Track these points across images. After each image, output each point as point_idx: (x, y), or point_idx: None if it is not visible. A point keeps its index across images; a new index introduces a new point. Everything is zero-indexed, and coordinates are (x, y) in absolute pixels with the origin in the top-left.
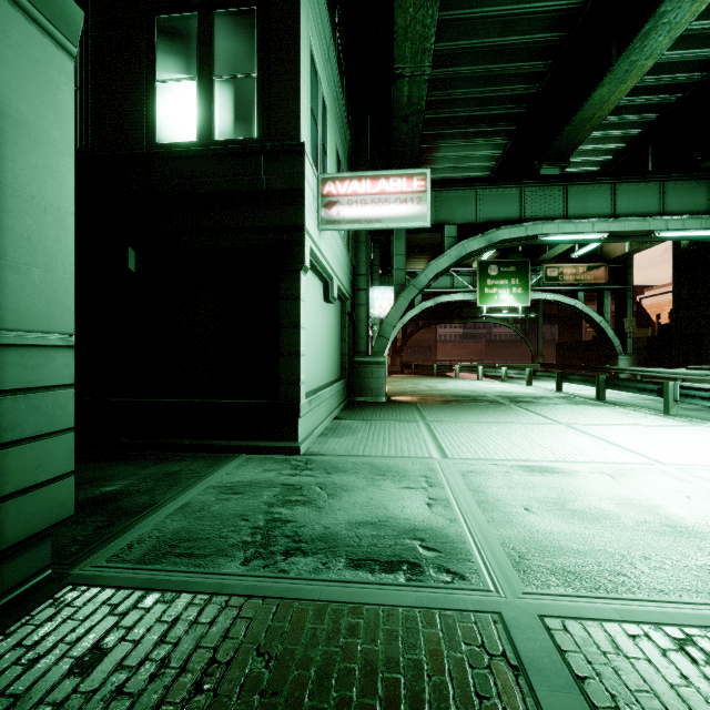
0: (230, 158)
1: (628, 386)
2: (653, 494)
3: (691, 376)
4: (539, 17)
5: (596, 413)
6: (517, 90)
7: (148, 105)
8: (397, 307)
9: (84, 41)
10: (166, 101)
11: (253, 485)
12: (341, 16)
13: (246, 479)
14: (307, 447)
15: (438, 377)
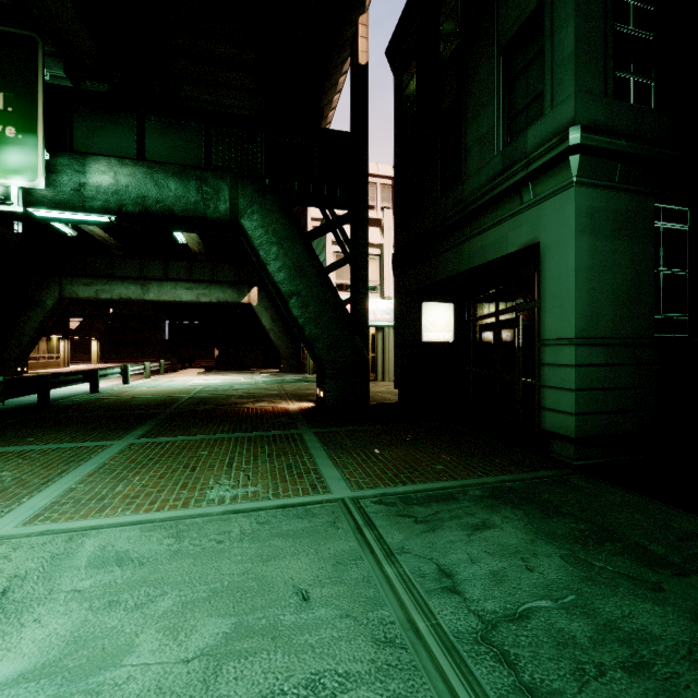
0: None
1: None
2: None
3: None
4: None
5: None
6: None
7: None
8: None
9: None
10: None
11: None
12: None
13: None
14: None
15: None
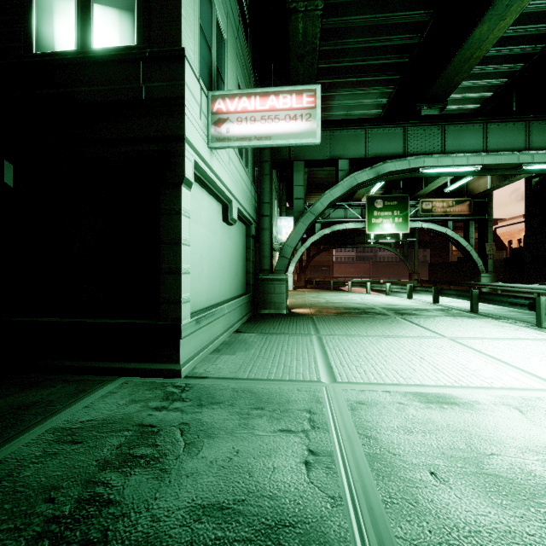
0: (107, 65)
1: (500, 300)
2: None
3: (545, 291)
4: None
5: (474, 325)
6: (401, 40)
7: (25, 14)
8: (296, 231)
9: None
10: (44, 8)
11: (104, 426)
12: None
13: (102, 416)
14: (194, 367)
15: (334, 291)
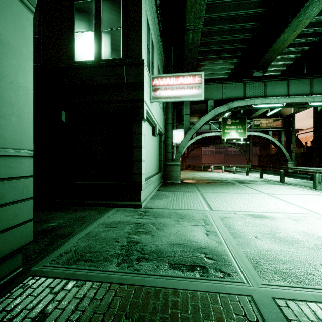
0: (109, 67)
1: (295, 175)
2: (318, 229)
3: None
4: (254, 1)
5: (281, 188)
6: (242, 36)
7: (70, 43)
8: (186, 139)
9: (41, 14)
10: (79, 41)
11: (120, 223)
12: (160, 3)
13: (117, 220)
14: (145, 204)
15: (203, 171)
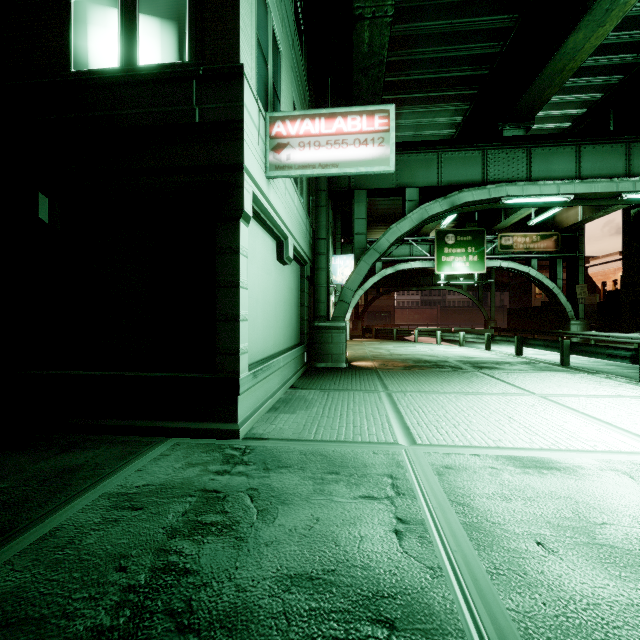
0: (156, 84)
1: (596, 352)
2: None
3: None
4: None
5: (567, 381)
6: (480, 49)
7: (62, 26)
8: (358, 272)
9: None
10: (84, 20)
11: (163, 491)
12: None
13: (159, 481)
14: (251, 427)
15: (398, 341)
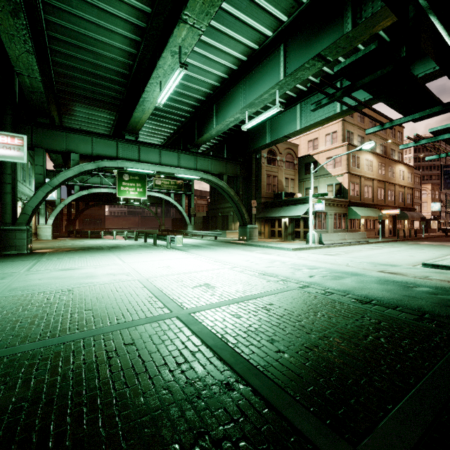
0: None
1: (162, 238)
2: (101, 270)
3: (204, 234)
4: (111, 70)
5: (140, 250)
6: (112, 94)
7: None
8: (37, 196)
9: None
10: None
11: None
12: None
13: None
14: None
15: (90, 238)
